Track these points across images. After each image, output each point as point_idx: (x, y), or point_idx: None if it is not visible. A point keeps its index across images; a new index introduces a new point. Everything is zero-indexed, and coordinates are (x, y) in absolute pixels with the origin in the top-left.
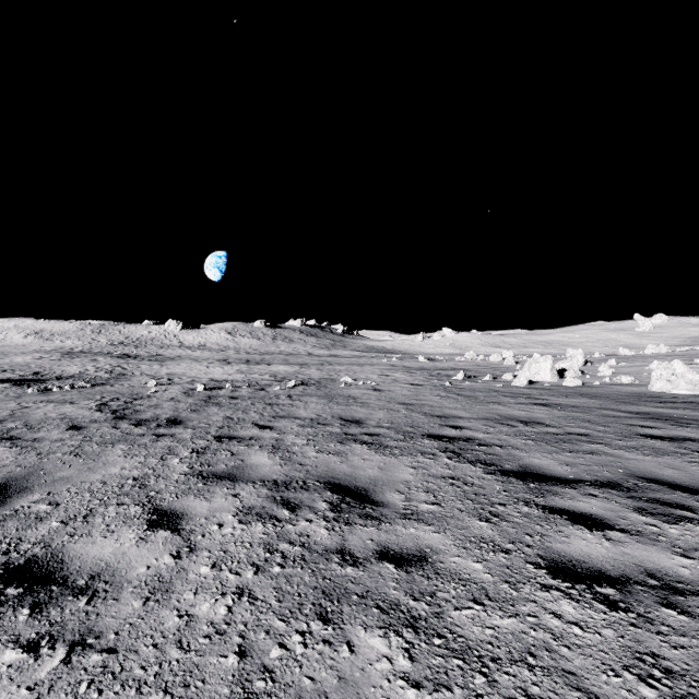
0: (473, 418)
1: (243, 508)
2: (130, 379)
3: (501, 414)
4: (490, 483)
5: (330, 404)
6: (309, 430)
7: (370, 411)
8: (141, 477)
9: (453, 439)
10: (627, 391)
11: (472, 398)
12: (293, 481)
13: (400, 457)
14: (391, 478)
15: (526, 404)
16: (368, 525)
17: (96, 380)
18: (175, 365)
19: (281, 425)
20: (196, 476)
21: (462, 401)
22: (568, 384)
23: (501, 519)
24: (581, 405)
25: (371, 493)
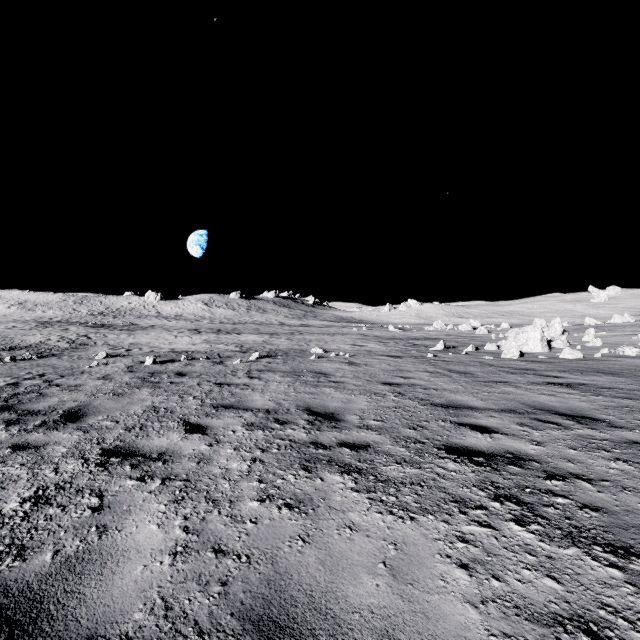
0: (493, 410)
1: None
2: (87, 349)
3: (526, 402)
4: None
5: (296, 384)
6: (259, 436)
7: (348, 396)
8: None
9: (493, 459)
10: None
11: (468, 374)
12: None
13: (420, 517)
14: (429, 630)
15: (544, 385)
16: None
17: (51, 351)
18: (143, 334)
19: (220, 423)
20: None
21: (459, 379)
22: (566, 357)
23: None
24: (615, 386)
25: None
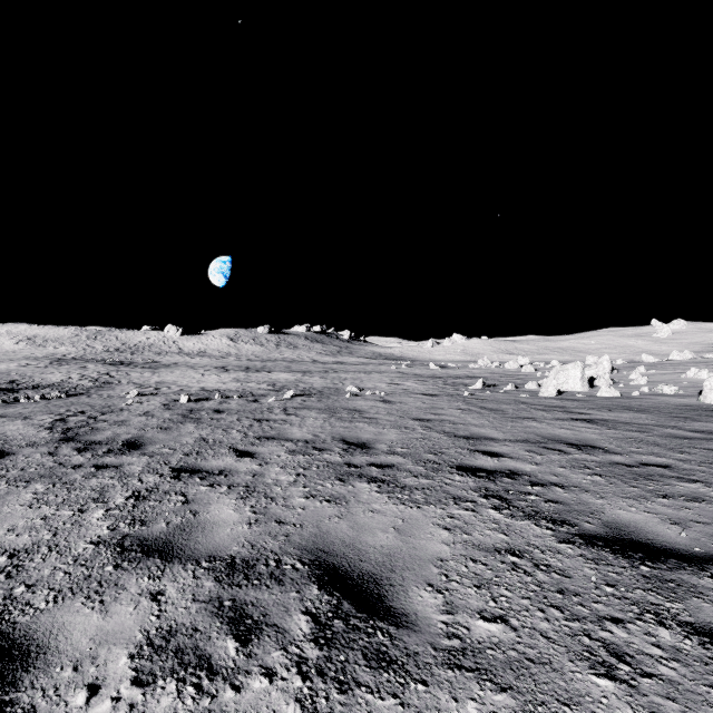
0: (509, 440)
1: (156, 633)
2: (114, 388)
3: (542, 434)
4: (576, 564)
5: (331, 420)
6: (301, 459)
7: (380, 429)
8: (25, 550)
9: (493, 474)
10: (676, 403)
11: (499, 411)
12: (260, 558)
13: (424, 506)
14: (416, 553)
15: (567, 420)
16: (383, 691)
17: (76, 389)
18: (168, 372)
19: (265, 450)
20: (111, 548)
21: (488, 416)
22: (604, 395)
23: (635, 668)
24: (634, 422)
25: (386, 589)
